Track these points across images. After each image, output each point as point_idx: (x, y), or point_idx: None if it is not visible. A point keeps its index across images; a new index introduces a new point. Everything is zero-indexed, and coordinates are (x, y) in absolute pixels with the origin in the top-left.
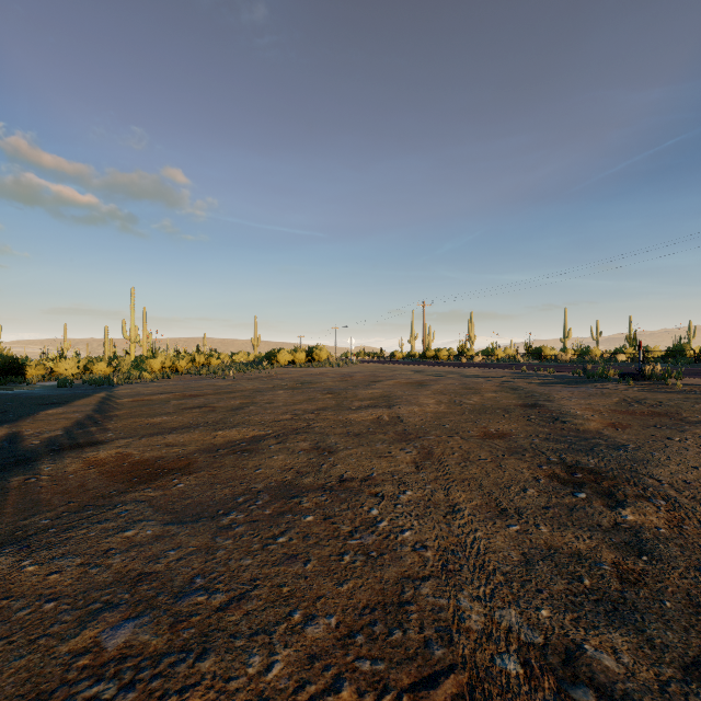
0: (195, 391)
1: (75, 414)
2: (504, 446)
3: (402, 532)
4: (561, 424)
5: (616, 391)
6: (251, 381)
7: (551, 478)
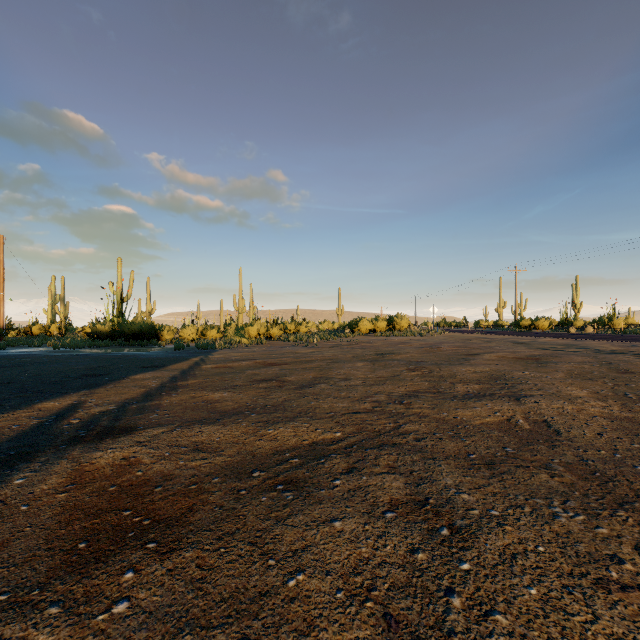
0: (275, 359)
1: (152, 381)
2: None
3: None
4: None
5: None
6: (331, 349)
7: None
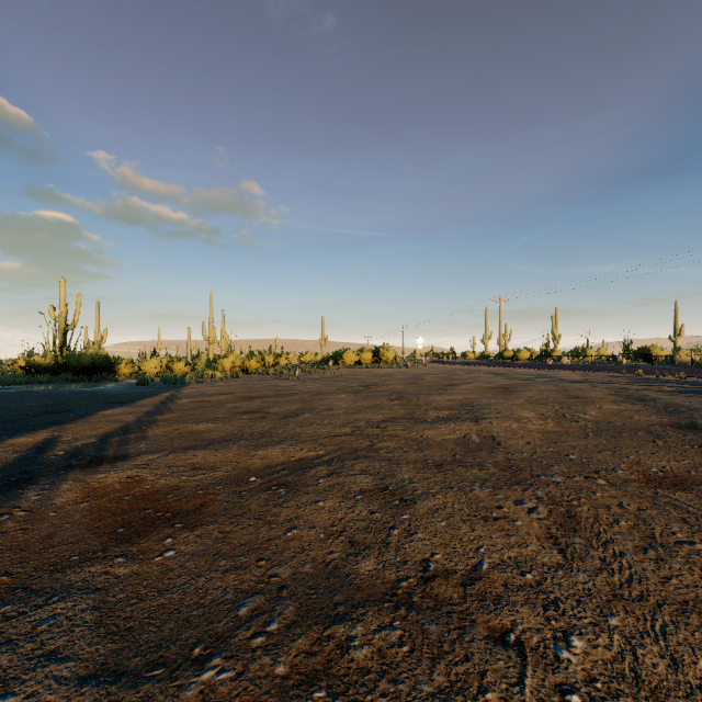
0: (255, 392)
1: (127, 416)
2: None
3: None
4: None
5: None
6: (314, 382)
7: None
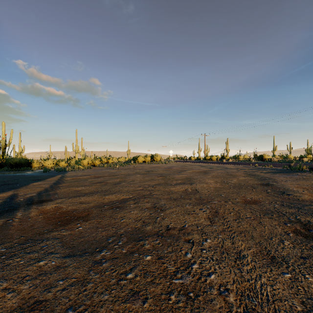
0: (100, 174)
1: (44, 185)
2: (258, 209)
3: (209, 275)
4: (287, 196)
5: (310, 177)
6: (125, 170)
7: (296, 232)
